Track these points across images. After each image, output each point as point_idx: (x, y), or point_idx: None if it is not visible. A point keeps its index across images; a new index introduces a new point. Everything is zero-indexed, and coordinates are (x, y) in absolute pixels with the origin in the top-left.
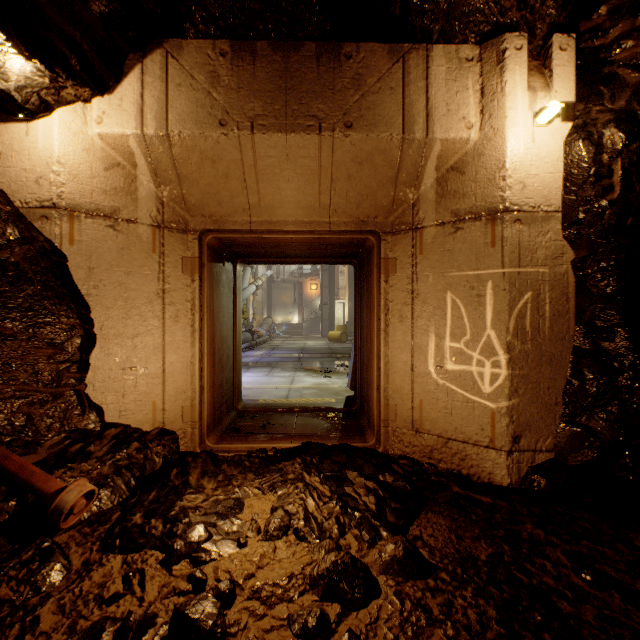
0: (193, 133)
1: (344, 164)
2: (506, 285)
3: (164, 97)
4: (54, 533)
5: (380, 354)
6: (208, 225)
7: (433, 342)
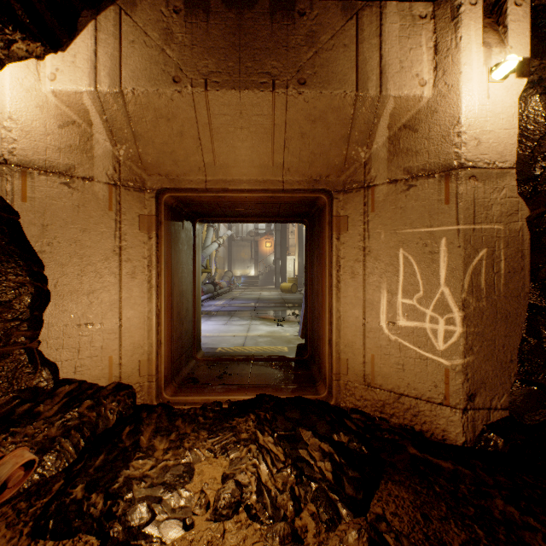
0: (147, 90)
1: (297, 122)
2: (461, 242)
3: (117, 54)
4: None
5: (332, 309)
6: (164, 184)
7: (385, 298)
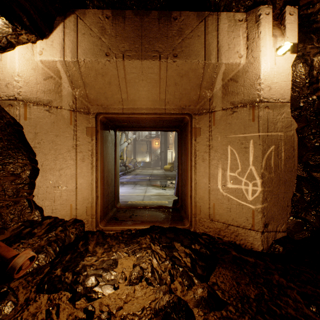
0: (91, 60)
1: (173, 77)
2: (260, 142)
3: (75, 40)
4: (11, 280)
5: (192, 179)
6: (100, 110)
7: (220, 172)
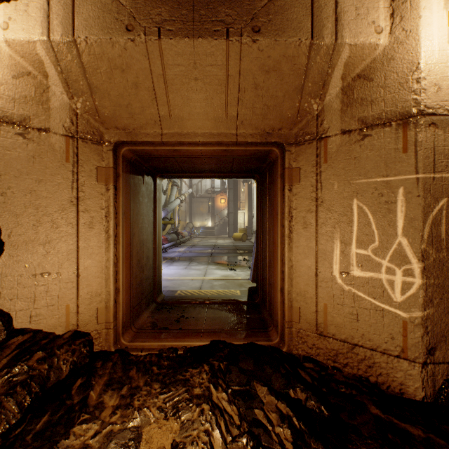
0: (99, 39)
1: (251, 73)
2: (420, 191)
3: (70, 2)
4: None
5: (284, 258)
6: (122, 137)
7: (338, 248)
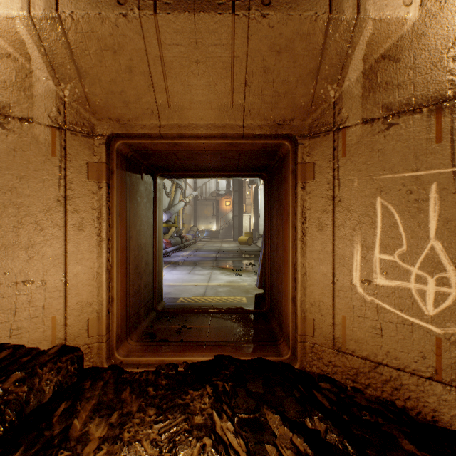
0: (87, 14)
1: (260, 54)
2: None
3: None
4: None
5: (296, 264)
6: (115, 129)
7: (359, 253)
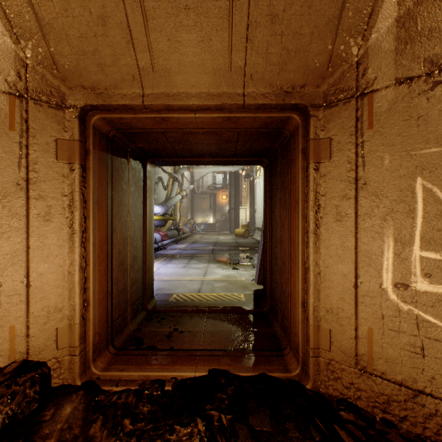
0: None
1: None
2: None
3: None
4: None
5: (307, 262)
6: (90, 99)
7: (391, 250)
